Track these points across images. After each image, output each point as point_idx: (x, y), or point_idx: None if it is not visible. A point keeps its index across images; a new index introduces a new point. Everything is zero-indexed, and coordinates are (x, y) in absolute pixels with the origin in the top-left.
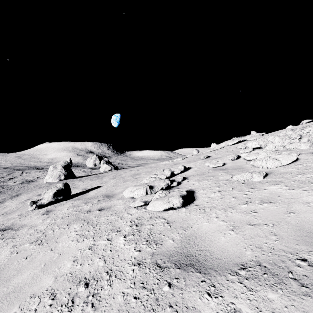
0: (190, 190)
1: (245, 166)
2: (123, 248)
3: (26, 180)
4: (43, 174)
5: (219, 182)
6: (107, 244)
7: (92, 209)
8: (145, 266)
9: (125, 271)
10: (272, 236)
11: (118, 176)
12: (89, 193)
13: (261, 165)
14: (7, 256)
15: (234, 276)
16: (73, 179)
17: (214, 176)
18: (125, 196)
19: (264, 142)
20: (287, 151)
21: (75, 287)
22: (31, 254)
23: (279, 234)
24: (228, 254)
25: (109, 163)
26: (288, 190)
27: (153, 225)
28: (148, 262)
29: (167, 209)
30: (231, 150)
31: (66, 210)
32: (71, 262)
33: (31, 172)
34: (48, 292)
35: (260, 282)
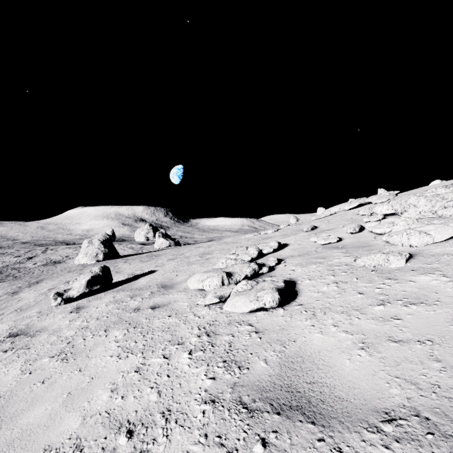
0: (288, 280)
1: (374, 243)
2: (188, 372)
3: (51, 261)
4: (75, 252)
5: (334, 267)
6: (163, 365)
7: (141, 306)
8: (223, 406)
9: (191, 412)
10: (433, 363)
11: (180, 255)
12: (138, 282)
13: (401, 241)
14: (16, 377)
15: (374, 434)
16: (116, 259)
17: (326, 258)
18: (191, 287)
19: (402, 205)
20: (441, 220)
21: (113, 436)
22: (50, 376)
23: (446, 360)
24: (359, 392)
25: (167, 236)
26: (450, 282)
27: (233, 336)
28: (228, 400)
29: (254, 309)
30: (348, 218)
31: (104, 306)
32: (108, 392)
33: (57, 249)
34: (71, 443)
35: (422, 449)
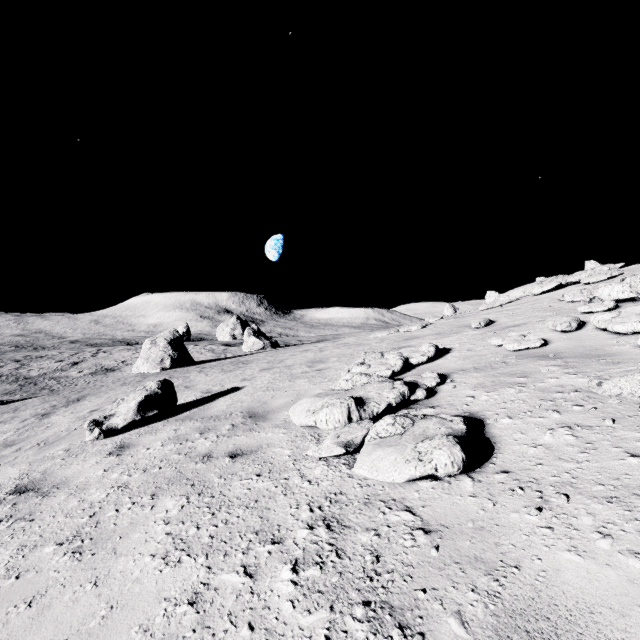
0: (467, 415)
1: (617, 349)
2: (290, 622)
3: (102, 368)
4: (135, 356)
5: (552, 394)
6: (242, 593)
7: (215, 450)
8: None
9: None
10: None
11: (278, 364)
12: (215, 405)
13: None
14: None
15: None
16: (189, 367)
17: (530, 377)
18: (295, 422)
19: None
20: None
21: None
22: (44, 589)
23: None
24: None
25: (260, 333)
26: None
27: (379, 534)
28: None
29: (415, 478)
30: (545, 307)
31: (159, 446)
32: None
33: (112, 352)
34: None
35: None
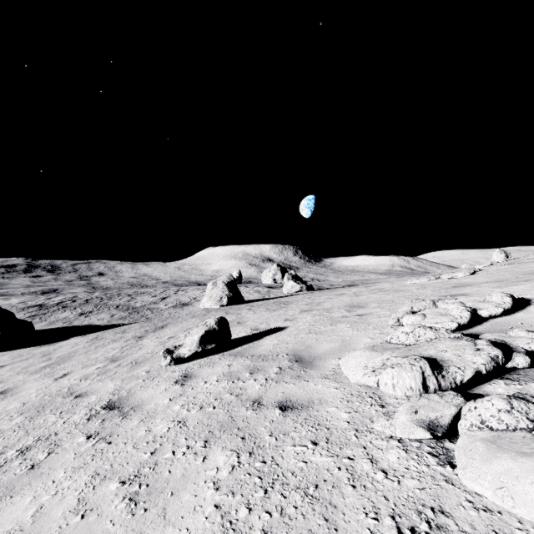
0: None
1: None
2: None
3: (180, 302)
4: (202, 294)
5: None
6: None
7: (264, 396)
8: None
9: None
10: None
11: (317, 306)
12: (262, 343)
13: None
14: (64, 517)
15: None
16: (240, 304)
17: None
18: (350, 378)
19: None
20: None
21: None
22: None
23: None
24: None
25: (297, 278)
26: None
27: None
28: None
29: None
30: None
31: (215, 382)
32: None
33: (187, 290)
34: None
35: None
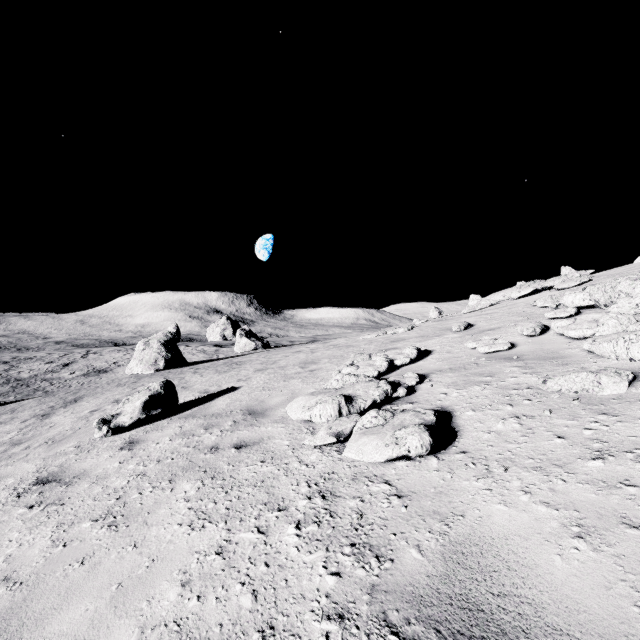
0: (439, 409)
1: (569, 353)
2: (296, 560)
3: (94, 369)
4: (126, 357)
5: (509, 391)
6: (257, 544)
7: (220, 443)
8: (359, 628)
9: (307, 634)
10: None
11: (272, 365)
12: (215, 404)
13: (615, 351)
14: (44, 551)
15: None
16: (182, 368)
17: (495, 376)
18: (292, 417)
19: (607, 293)
20: None
21: None
22: (92, 552)
23: None
24: (588, 620)
25: (252, 334)
26: None
27: (363, 500)
28: (365, 616)
29: (392, 458)
30: (519, 312)
31: (168, 441)
32: (177, 587)
33: (102, 353)
34: None
35: None
